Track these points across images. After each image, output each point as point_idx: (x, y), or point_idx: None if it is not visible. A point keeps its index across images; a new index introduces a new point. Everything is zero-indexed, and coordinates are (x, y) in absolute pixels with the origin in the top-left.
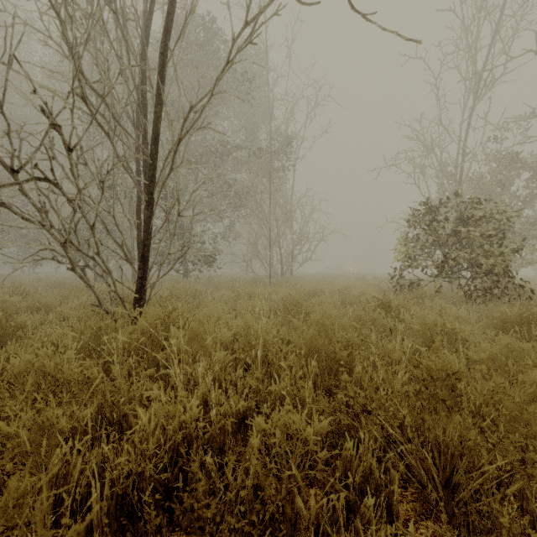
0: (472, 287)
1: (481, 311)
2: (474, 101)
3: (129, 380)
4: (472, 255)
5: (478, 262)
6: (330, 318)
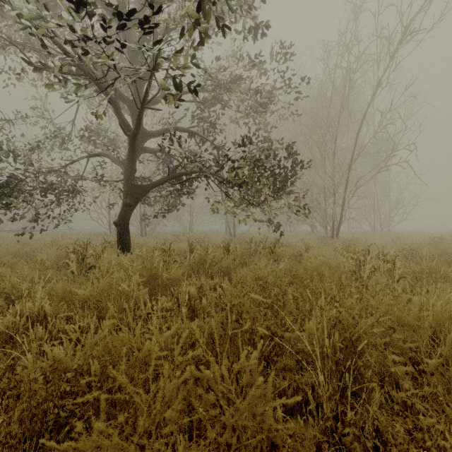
0: None
1: None
2: None
3: None
4: None
5: None
6: None
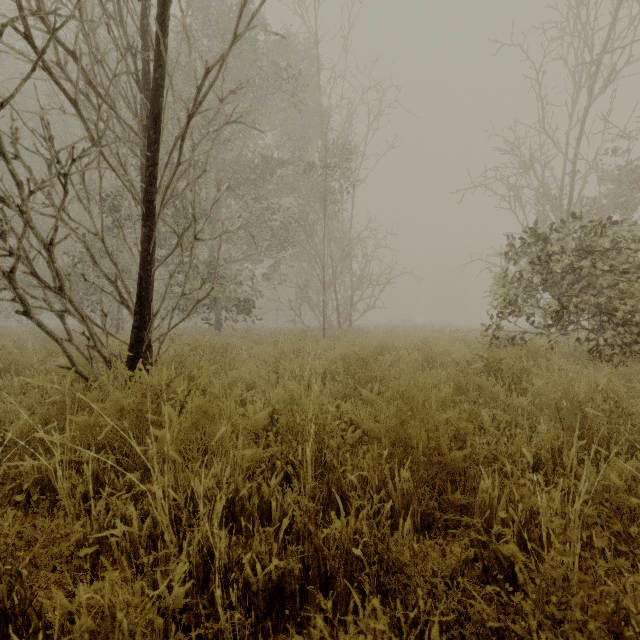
0: (602, 341)
1: (621, 375)
2: (589, 101)
3: (98, 491)
4: (601, 298)
5: (611, 307)
6: (410, 385)
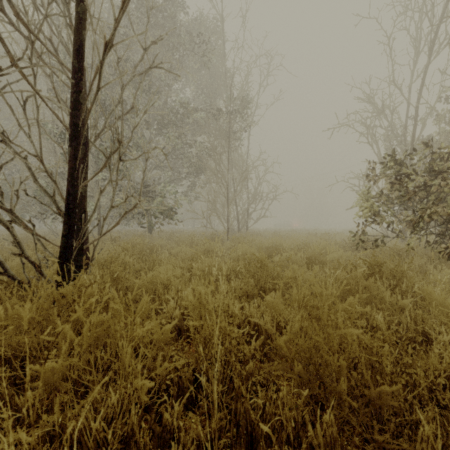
0: None
1: None
2: (429, 60)
3: None
4: None
5: None
6: (301, 283)
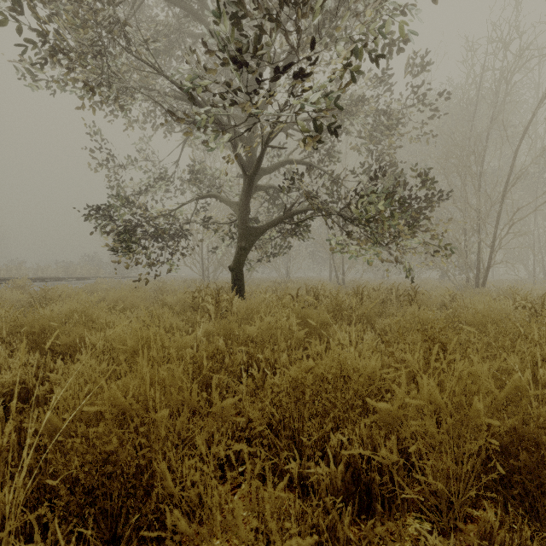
0: None
1: None
2: None
3: None
4: None
5: None
6: None
